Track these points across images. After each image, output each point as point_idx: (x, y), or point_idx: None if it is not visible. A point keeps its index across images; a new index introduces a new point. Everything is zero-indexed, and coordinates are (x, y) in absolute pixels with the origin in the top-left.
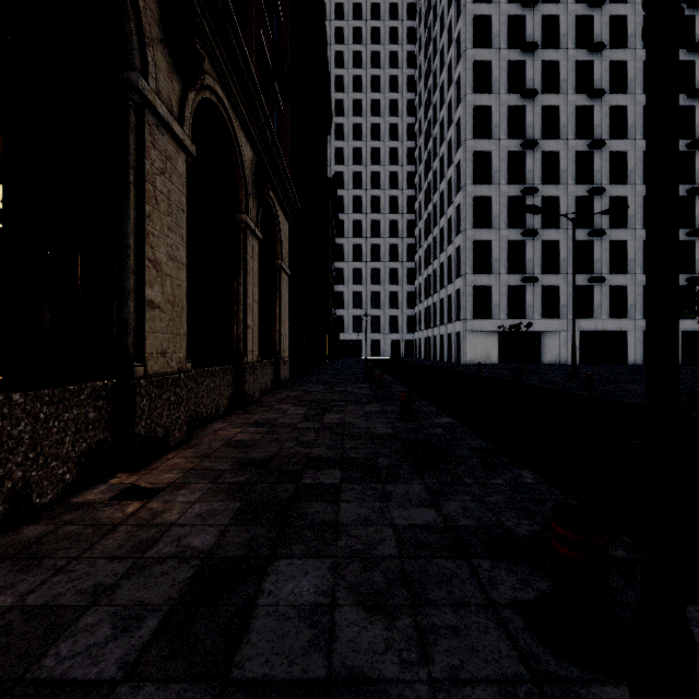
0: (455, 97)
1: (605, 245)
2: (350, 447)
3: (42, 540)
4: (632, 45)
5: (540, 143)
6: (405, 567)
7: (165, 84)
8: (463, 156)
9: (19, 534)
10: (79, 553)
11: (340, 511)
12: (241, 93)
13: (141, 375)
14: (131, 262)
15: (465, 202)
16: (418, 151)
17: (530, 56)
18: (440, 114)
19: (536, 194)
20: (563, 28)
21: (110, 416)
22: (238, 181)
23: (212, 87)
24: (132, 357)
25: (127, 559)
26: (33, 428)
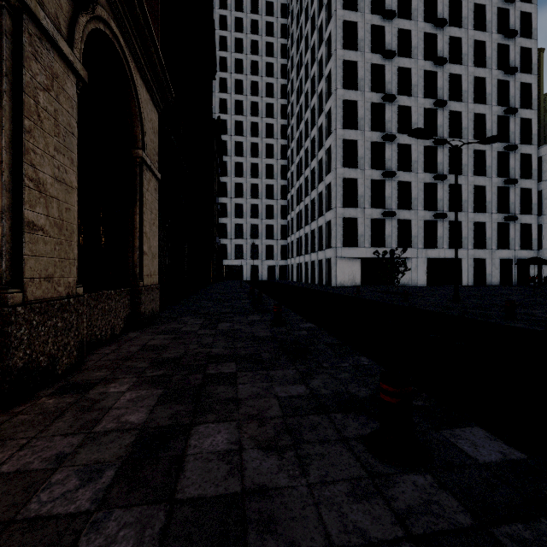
0: (326, 53)
1: (446, 187)
2: None
3: None
4: (466, 26)
5: (396, 98)
6: None
7: None
8: (334, 103)
9: None
10: None
11: None
12: None
13: None
14: None
15: (336, 144)
16: (291, 106)
17: (389, 23)
18: (311, 71)
19: (394, 142)
20: (414, 4)
21: None
22: None
23: None
24: None
25: None
26: None
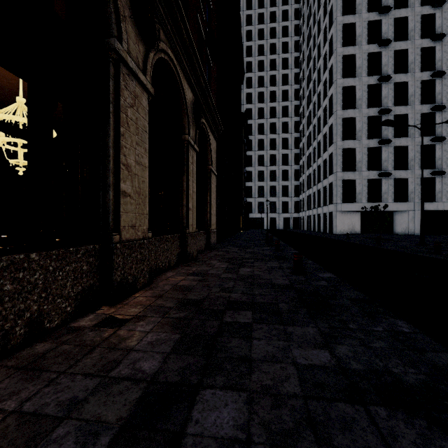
0: (329, 51)
1: (445, 147)
2: (258, 293)
3: (45, 355)
4: None
5: (392, 77)
6: (309, 407)
7: (134, 47)
8: (335, 91)
9: (33, 349)
10: (66, 368)
11: (252, 347)
12: (185, 54)
13: (117, 241)
14: (111, 166)
15: (336, 122)
16: (302, 90)
17: (385, 16)
18: (318, 63)
19: (390, 114)
20: None
21: (98, 268)
22: (183, 113)
23: (165, 50)
24: (112, 229)
25: (96, 377)
26: (45, 277)
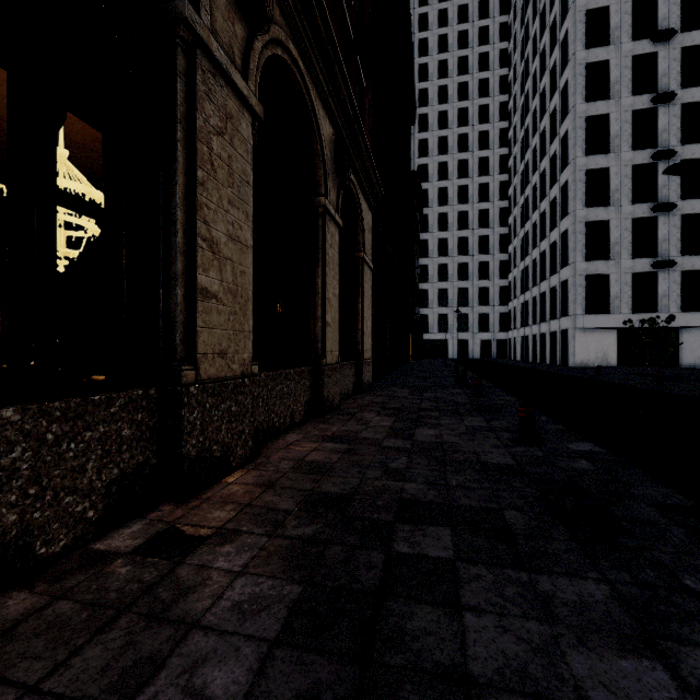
0: (561, 59)
1: None
2: (457, 484)
3: (17, 627)
4: None
5: (678, 94)
6: None
7: (224, 26)
8: (572, 125)
9: None
10: (43, 674)
11: (465, 637)
12: (319, 56)
13: (191, 380)
14: (179, 240)
15: (575, 178)
16: (513, 130)
17: None
18: (541, 82)
19: (673, 158)
20: None
21: (154, 432)
22: (316, 160)
23: (284, 43)
24: (181, 359)
25: None
26: (35, 454)
